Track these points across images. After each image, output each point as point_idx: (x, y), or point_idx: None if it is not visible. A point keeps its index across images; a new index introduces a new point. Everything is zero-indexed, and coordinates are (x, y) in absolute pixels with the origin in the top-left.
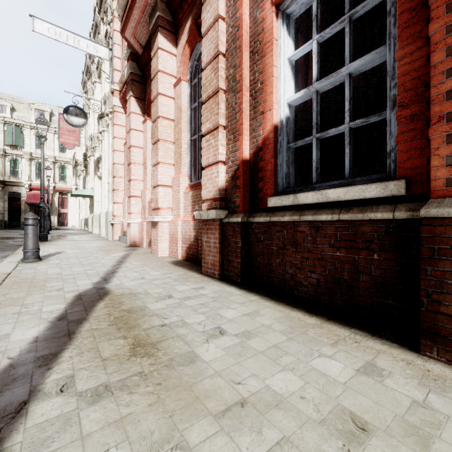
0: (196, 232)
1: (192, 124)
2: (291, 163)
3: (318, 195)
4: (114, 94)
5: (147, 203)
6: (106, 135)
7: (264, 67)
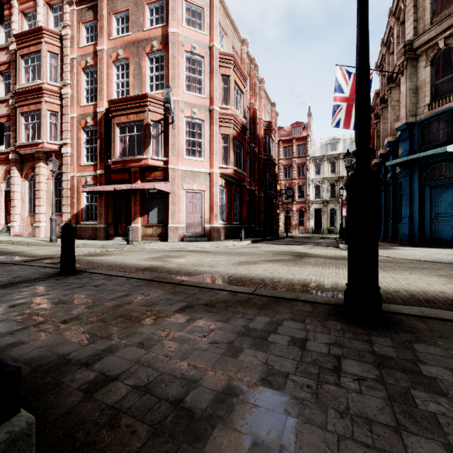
0: (59, 229)
1: (55, 194)
2: (86, 215)
3: (89, 222)
4: None
5: (26, 217)
6: None
7: (80, 196)
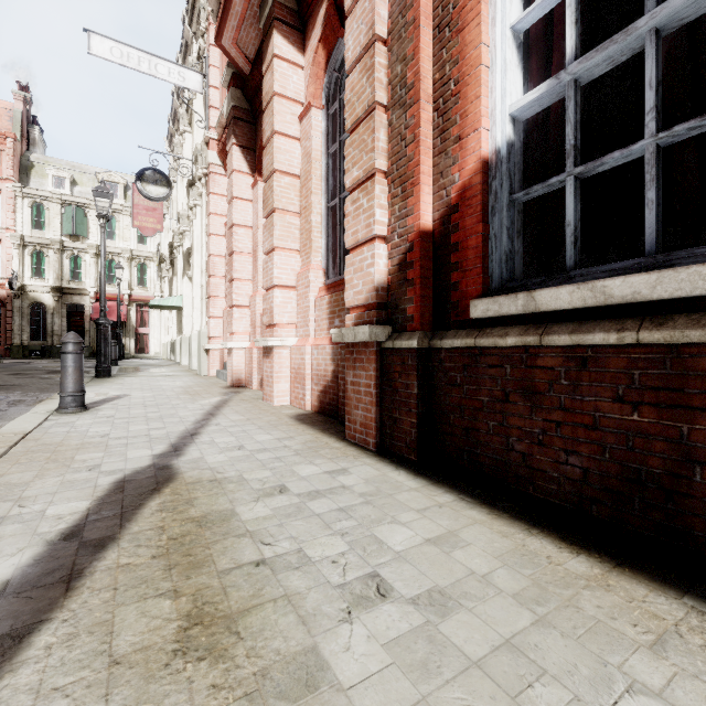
0: (336, 364)
1: (329, 181)
2: (516, 232)
3: (585, 291)
4: (210, 146)
5: (258, 317)
6: (199, 213)
7: (462, 50)
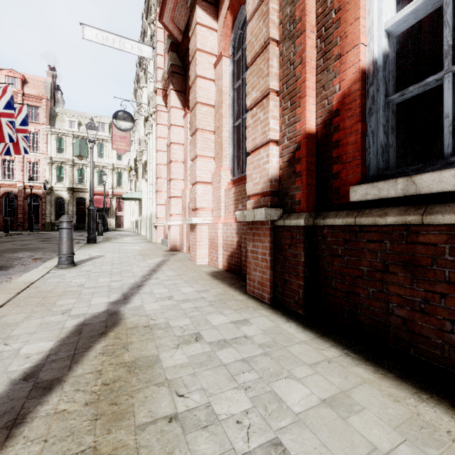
0: (239, 237)
1: (235, 108)
2: (391, 129)
3: None
4: (157, 93)
5: (187, 204)
6: (151, 138)
7: None
